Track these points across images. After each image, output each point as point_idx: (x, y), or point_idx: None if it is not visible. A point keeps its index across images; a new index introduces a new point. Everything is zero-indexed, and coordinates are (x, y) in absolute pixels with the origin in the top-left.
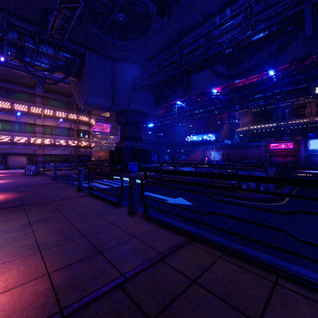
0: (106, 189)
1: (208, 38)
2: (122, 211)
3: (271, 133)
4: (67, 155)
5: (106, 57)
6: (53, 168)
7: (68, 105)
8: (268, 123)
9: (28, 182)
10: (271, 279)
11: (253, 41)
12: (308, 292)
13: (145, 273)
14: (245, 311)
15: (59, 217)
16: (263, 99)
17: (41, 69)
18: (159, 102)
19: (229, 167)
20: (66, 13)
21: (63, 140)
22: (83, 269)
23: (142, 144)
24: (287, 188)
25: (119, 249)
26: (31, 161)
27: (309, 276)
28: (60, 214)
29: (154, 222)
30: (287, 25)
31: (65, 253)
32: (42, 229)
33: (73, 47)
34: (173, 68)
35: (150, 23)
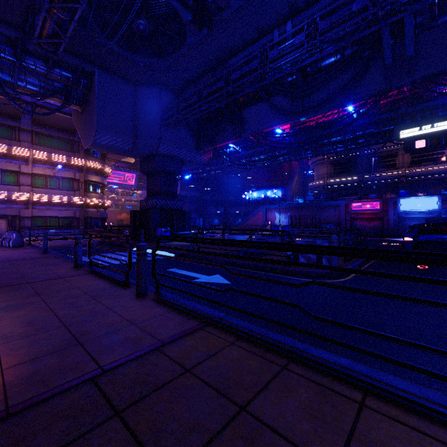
0: (118, 265)
1: (263, 60)
2: (129, 293)
3: (353, 189)
4: (70, 218)
5: (124, 79)
6: (43, 236)
7: (70, 145)
8: (350, 176)
9: (4, 256)
10: (281, 364)
11: (323, 67)
12: (316, 375)
13: (130, 364)
14: (234, 398)
15: (37, 303)
16: (341, 143)
17: (27, 93)
18: (202, 144)
19: (298, 235)
20: (60, 16)
21: (63, 196)
22: (51, 363)
23: (178, 203)
24: (359, 261)
25: (107, 338)
26: (12, 227)
27: (327, 358)
28: (40, 299)
29: (166, 305)
30: (363, 49)
31: (32, 345)
32: (8, 318)
33: (75, 62)
34: (218, 98)
35: (184, 36)
